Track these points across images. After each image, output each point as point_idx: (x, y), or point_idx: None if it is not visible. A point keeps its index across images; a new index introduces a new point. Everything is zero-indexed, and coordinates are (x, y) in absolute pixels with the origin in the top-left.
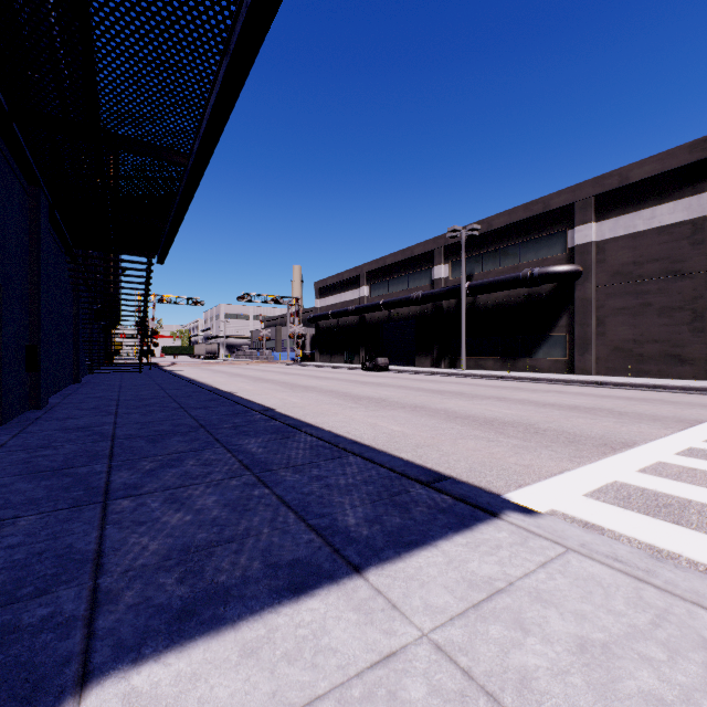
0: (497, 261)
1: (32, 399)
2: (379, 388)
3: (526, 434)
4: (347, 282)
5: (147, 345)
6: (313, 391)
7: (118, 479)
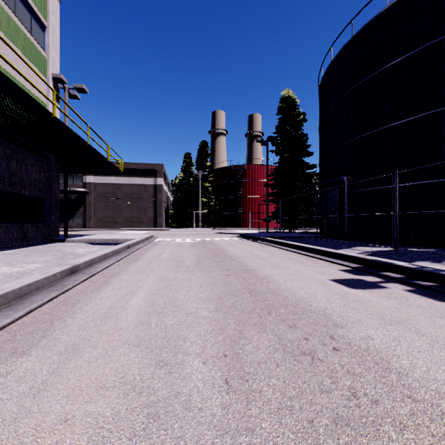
0: None
1: None
2: None
3: None
4: None
5: None
6: None
7: None
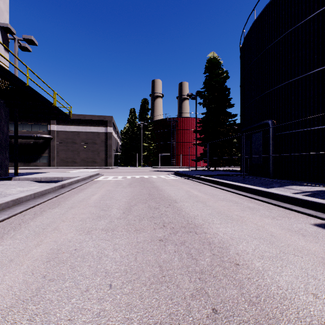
0: (22, 128)
1: None
2: None
3: None
4: None
5: None
6: None
7: None
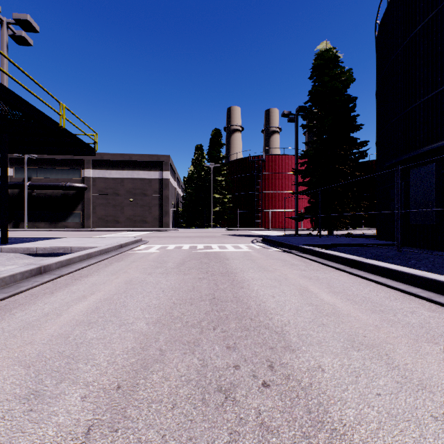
0: (47, 174)
1: None
2: None
3: None
4: None
5: None
6: None
7: None
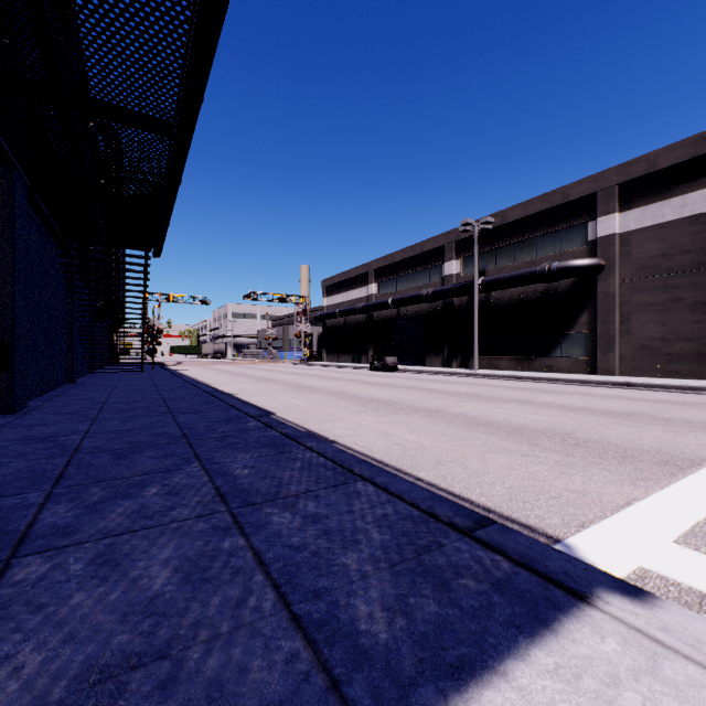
0: (512, 255)
1: (5, 402)
2: (389, 389)
3: (565, 447)
4: (354, 279)
5: (150, 344)
6: (318, 392)
7: (48, 518)
